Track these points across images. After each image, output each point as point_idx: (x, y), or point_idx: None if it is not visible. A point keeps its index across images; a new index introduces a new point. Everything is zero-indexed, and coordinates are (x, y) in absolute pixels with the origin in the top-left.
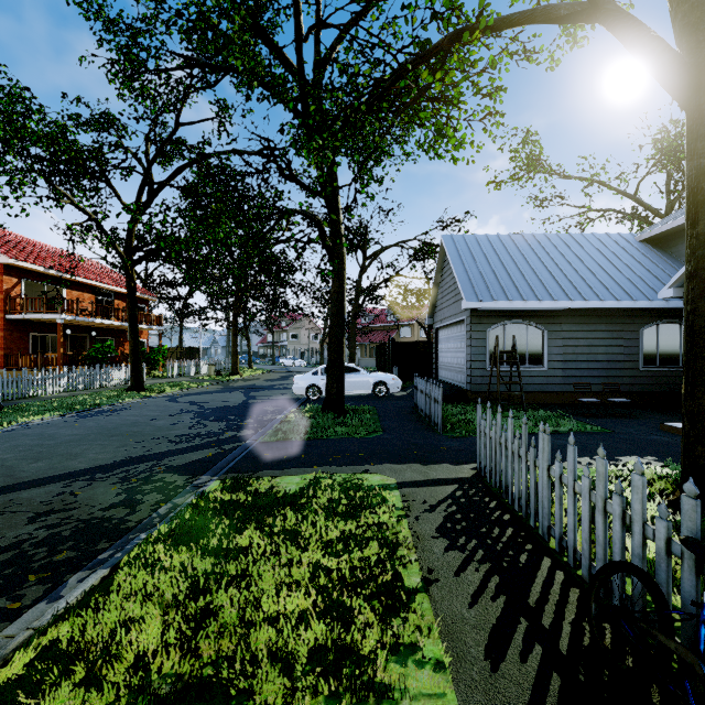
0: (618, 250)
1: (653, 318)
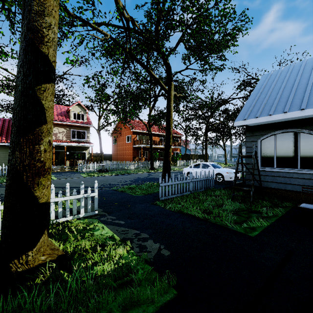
0: None
1: None
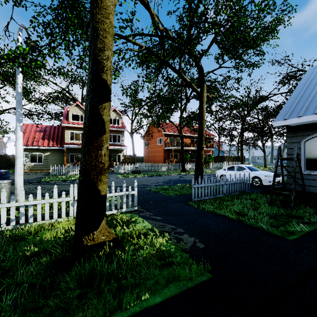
0: None
1: None
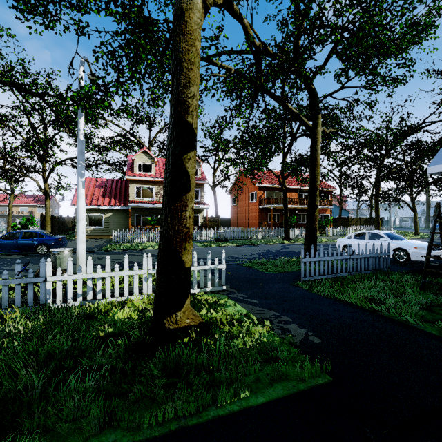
0: None
1: None
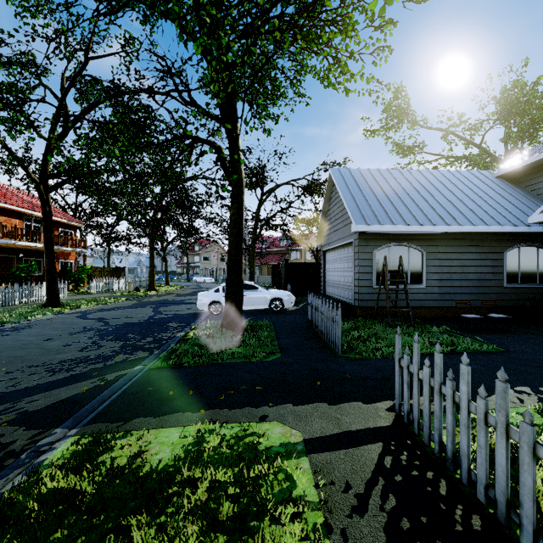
0: (480, 184)
1: (515, 242)
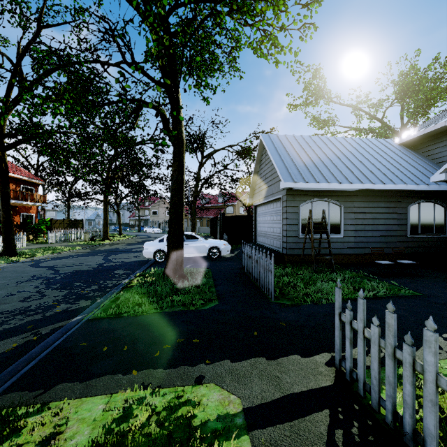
0: (386, 149)
1: (417, 198)
